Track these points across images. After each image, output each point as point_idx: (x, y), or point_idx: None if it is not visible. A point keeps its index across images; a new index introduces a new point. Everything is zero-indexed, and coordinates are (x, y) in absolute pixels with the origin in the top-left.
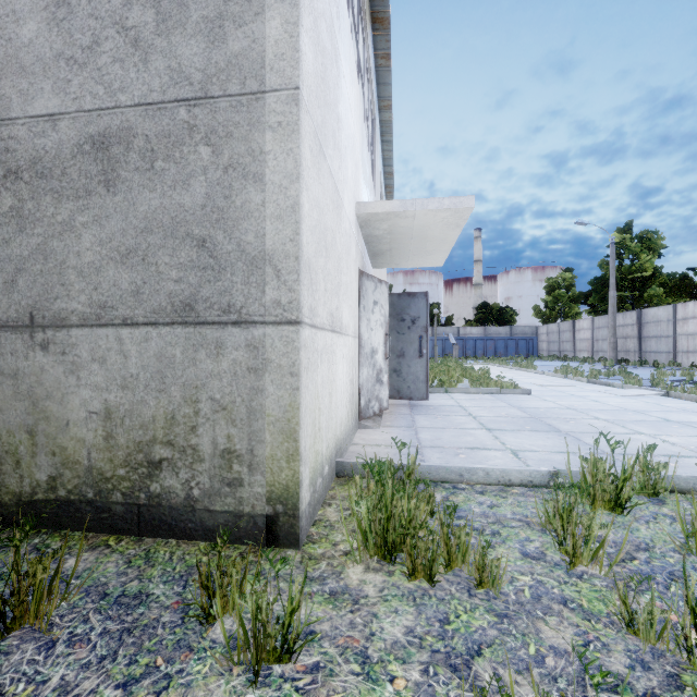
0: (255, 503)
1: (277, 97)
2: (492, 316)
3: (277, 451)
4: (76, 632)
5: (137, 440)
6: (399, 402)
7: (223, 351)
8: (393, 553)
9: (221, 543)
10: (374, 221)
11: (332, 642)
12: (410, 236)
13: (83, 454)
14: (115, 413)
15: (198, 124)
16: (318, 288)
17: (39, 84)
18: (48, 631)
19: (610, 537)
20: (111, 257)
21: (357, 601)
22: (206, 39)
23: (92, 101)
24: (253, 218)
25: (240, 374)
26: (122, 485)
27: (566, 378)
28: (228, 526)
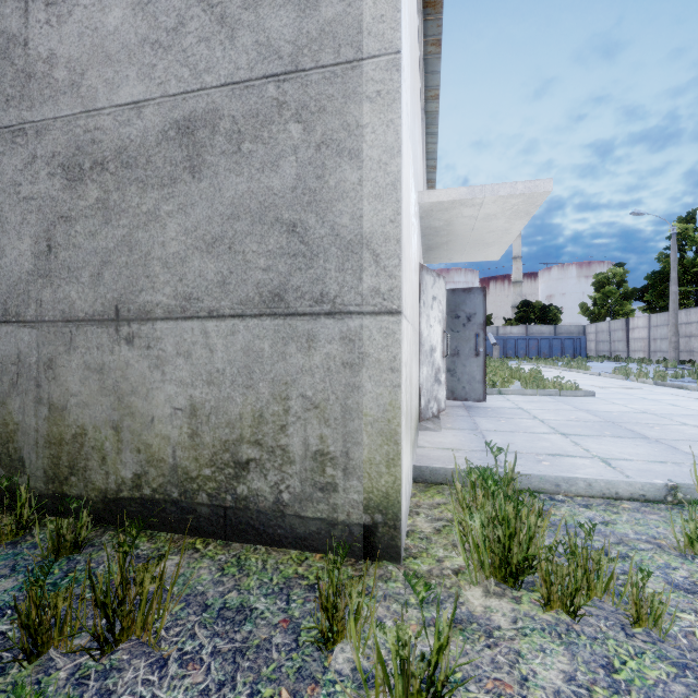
0: (350, 511)
1: (375, 64)
2: (534, 314)
3: (375, 454)
4: (186, 649)
5: (223, 439)
6: (452, 403)
7: (315, 344)
8: (519, 577)
9: (334, 558)
10: (436, 211)
11: (479, 685)
12: (471, 227)
13: (168, 452)
14: (201, 410)
15: (288, 100)
16: (407, 276)
17: (124, 72)
18: (156, 645)
19: None
20: (196, 246)
21: (490, 633)
22: (296, 8)
23: (176, 85)
24: (348, 198)
25: (333, 369)
26: (208, 485)
27: (627, 380)
28: (344, 539)
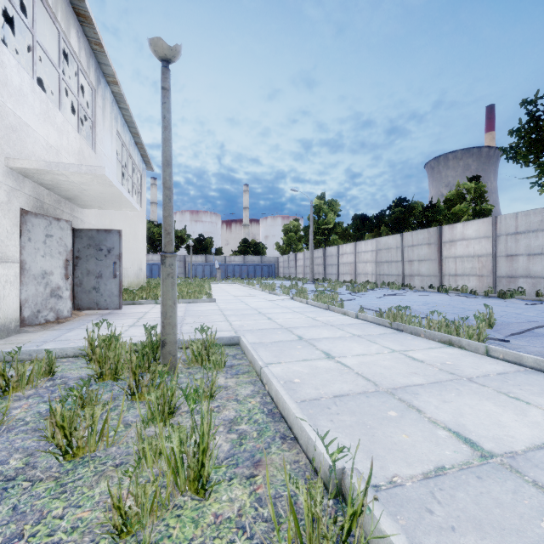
0: None
1: None
2: (250, 248)
3: None
4: None
5: None
6: (101, 312)
7: None
8: None
9: None
10: (32, 173)
11: None
12: (81, 188)
13: None
14: None
15: None
16: None
17: None
18: None
19: (74, 376)
20: None
21: None
22: None
23: None
24: None
25: None
26: None
27: (264, 291)
28: None
